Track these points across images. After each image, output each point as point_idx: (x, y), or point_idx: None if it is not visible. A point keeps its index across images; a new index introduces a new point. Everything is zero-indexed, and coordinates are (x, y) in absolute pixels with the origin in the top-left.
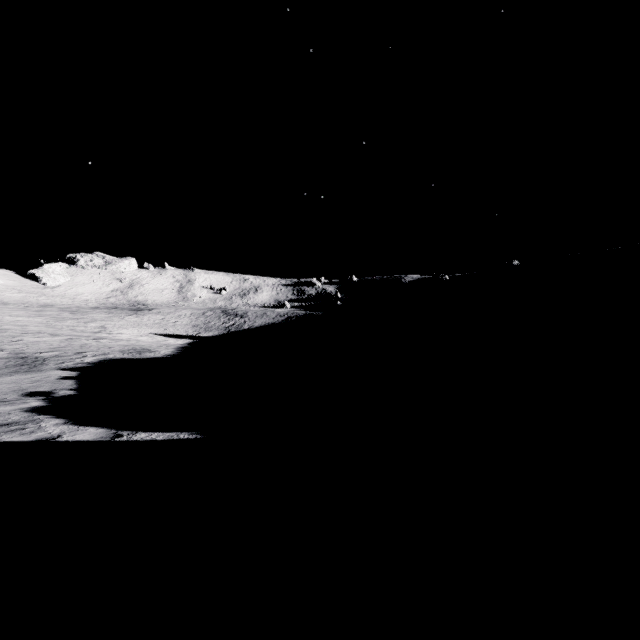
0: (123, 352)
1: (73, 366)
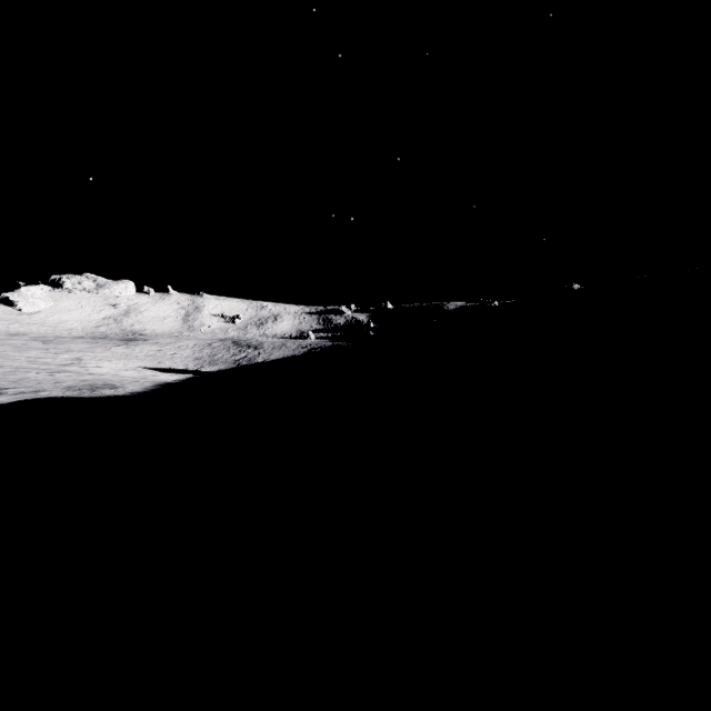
0: (69, 388)
1: None
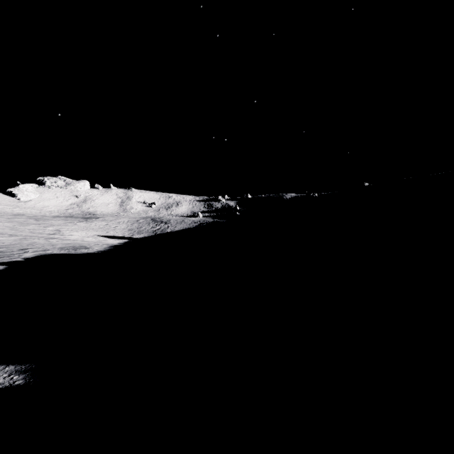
0: (62, 249)
1: (7, 260)
